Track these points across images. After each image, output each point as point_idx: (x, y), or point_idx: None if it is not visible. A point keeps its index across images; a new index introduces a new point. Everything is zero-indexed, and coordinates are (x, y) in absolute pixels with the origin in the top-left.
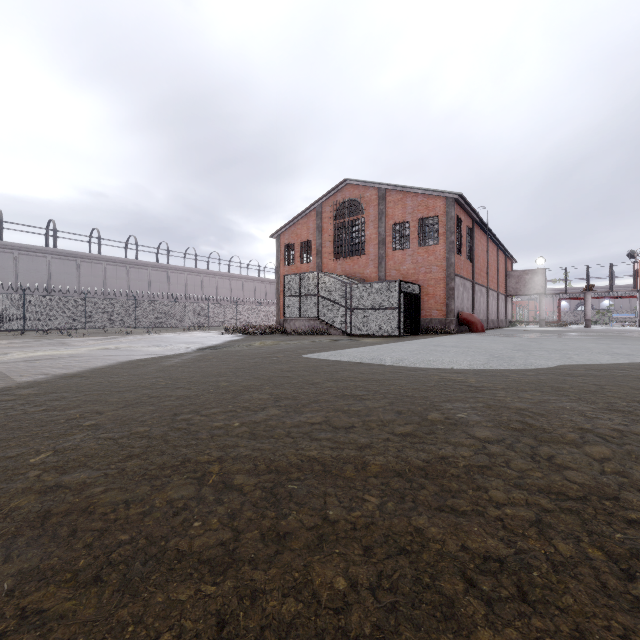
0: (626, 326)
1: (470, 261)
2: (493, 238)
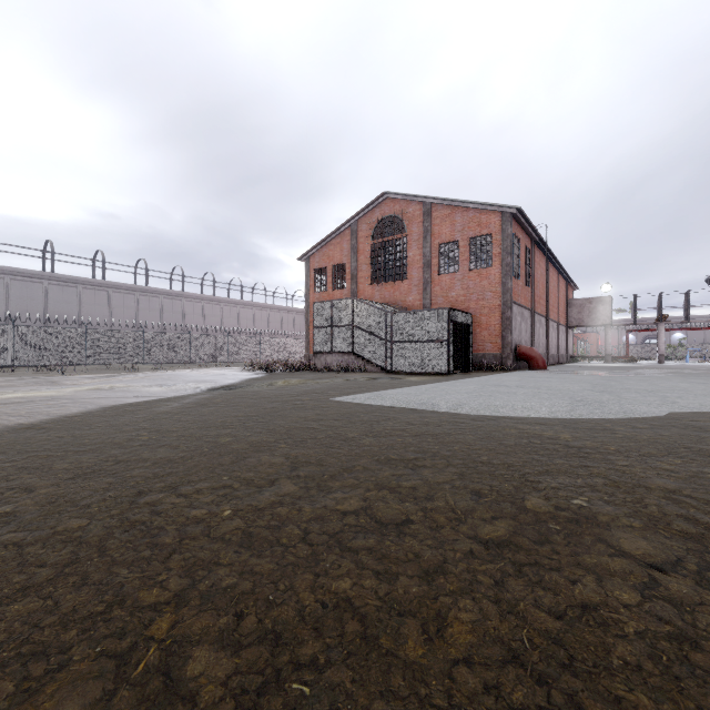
0: (703, 362)
1: (528, 287)
2: (553, 261)
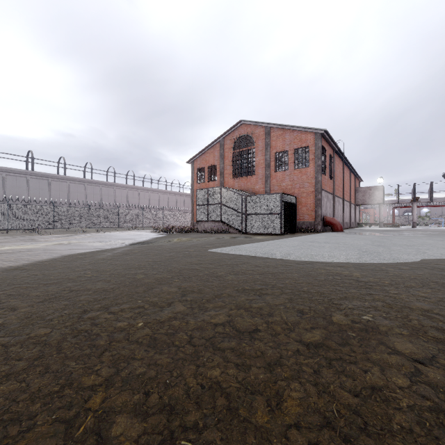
0: (441, 227)
1: (331, 179)
2: (347, 163)
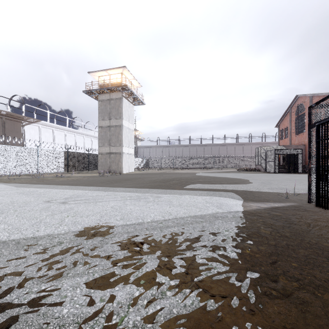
0: None
1: None
2: None
